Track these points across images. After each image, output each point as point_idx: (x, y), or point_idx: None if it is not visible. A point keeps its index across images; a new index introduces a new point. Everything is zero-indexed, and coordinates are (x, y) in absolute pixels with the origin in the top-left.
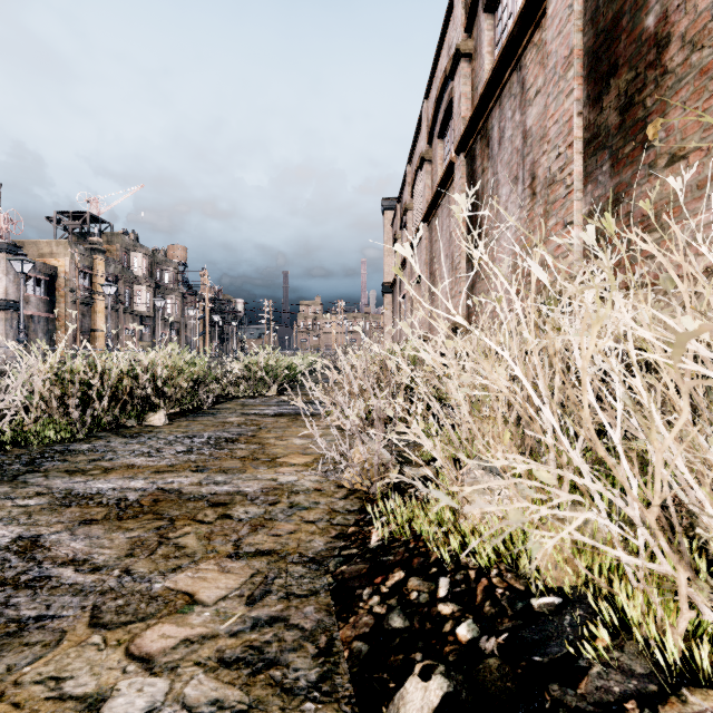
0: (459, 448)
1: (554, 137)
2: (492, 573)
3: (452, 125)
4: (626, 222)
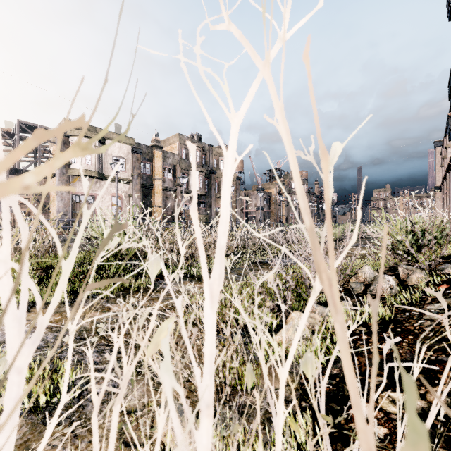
0: None
1: None
2: None
3: None
4: None
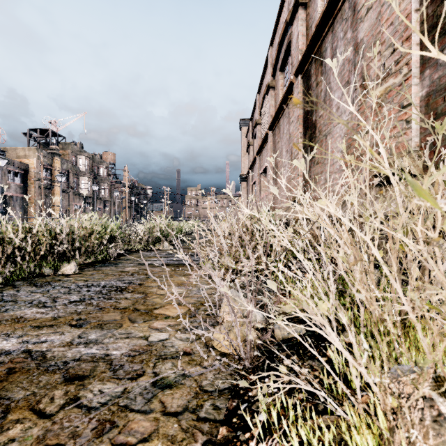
0: None
1: (389, 37)
2: None
3: (290, 60)
4: None
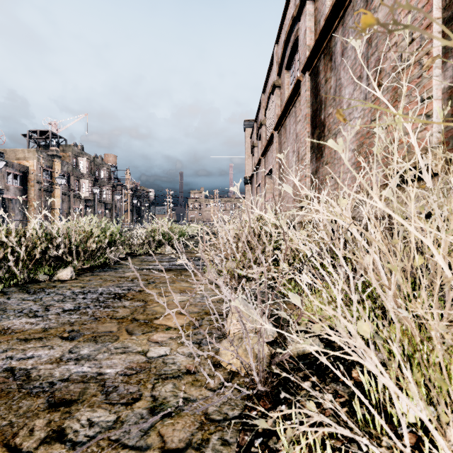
0: None
1: None
2: None
3: (297, 58)
4: None
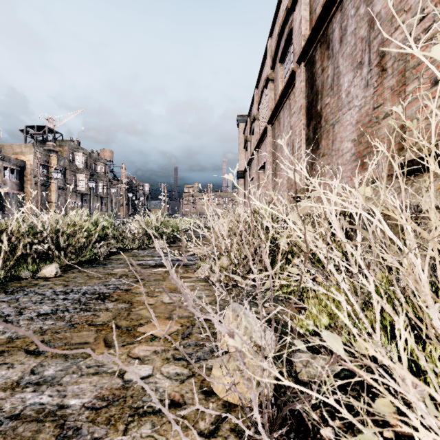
0: None
1: (416, 2)
2: None
3: (291, 50)
4: None
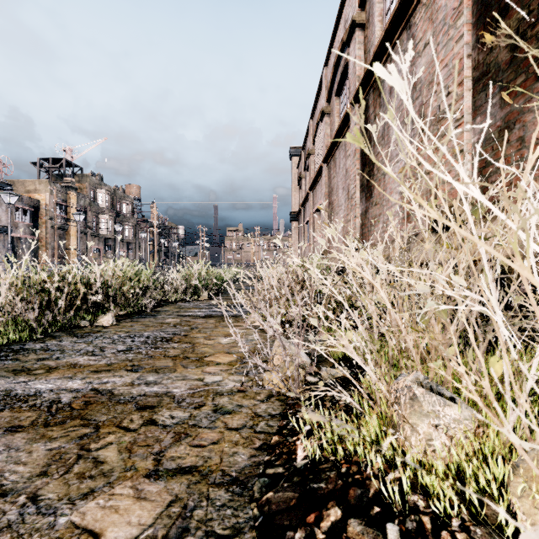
0: (504, 419)
1: (443, 79)
2: (454, 524)
3: (347, 84)
4: (518, 146)
